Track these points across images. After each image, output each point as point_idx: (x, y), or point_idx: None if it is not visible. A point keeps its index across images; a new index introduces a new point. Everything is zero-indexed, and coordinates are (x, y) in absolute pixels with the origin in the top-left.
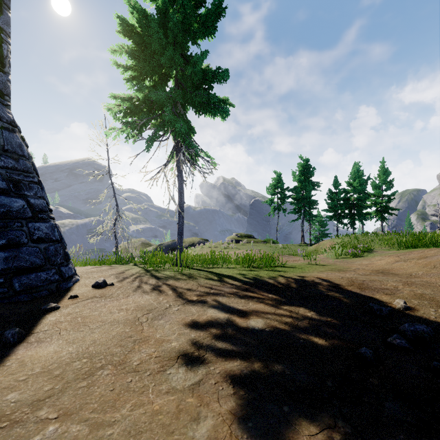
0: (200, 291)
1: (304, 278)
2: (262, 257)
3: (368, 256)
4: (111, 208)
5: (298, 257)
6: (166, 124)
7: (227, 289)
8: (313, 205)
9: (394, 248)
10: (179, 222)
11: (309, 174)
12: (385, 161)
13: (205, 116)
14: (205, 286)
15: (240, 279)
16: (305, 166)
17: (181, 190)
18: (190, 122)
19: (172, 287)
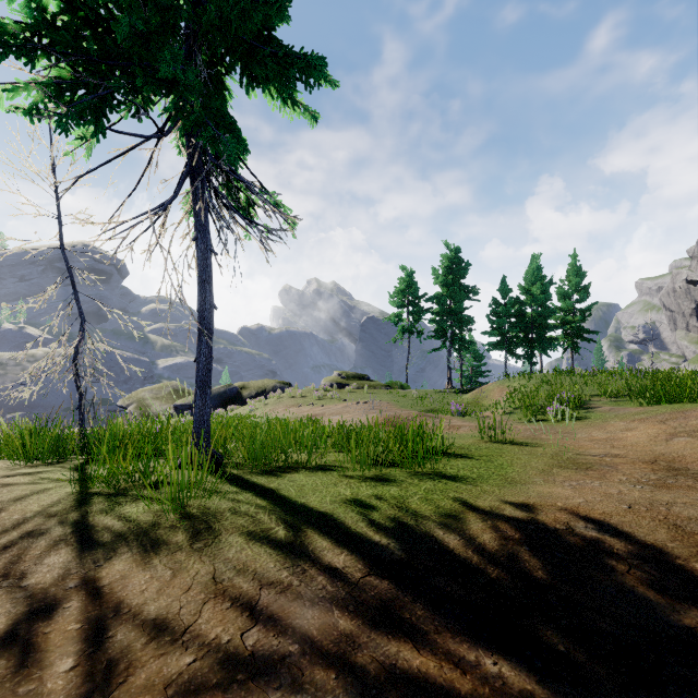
0: (202, 639)
1: (538, 518)
2: (399, 432)
3: (592, 419)
4: (66, 324)
5: (454, 418)
6: (139, 71)
7: (315, 610)
8: (466, 324)
9: (635, 402)
10: (200, 355)
11: (460, 273)
12: (577, 255)
13: (264, 90)
14: (232, 592)
15: (356, 535)
16: (454, 259)
17: (205, 274)
18: (235, 120)
19: (96, 615)
